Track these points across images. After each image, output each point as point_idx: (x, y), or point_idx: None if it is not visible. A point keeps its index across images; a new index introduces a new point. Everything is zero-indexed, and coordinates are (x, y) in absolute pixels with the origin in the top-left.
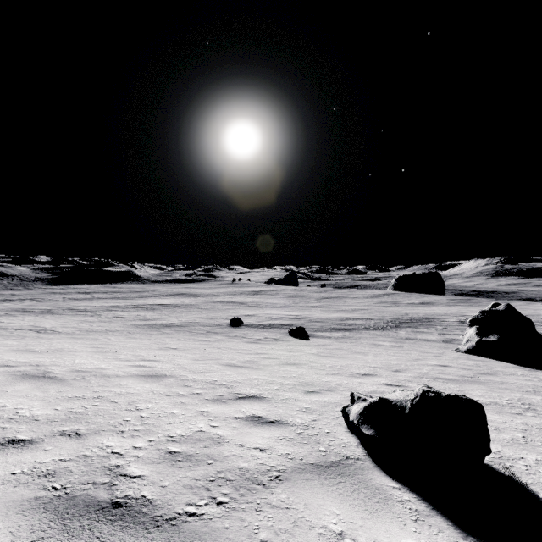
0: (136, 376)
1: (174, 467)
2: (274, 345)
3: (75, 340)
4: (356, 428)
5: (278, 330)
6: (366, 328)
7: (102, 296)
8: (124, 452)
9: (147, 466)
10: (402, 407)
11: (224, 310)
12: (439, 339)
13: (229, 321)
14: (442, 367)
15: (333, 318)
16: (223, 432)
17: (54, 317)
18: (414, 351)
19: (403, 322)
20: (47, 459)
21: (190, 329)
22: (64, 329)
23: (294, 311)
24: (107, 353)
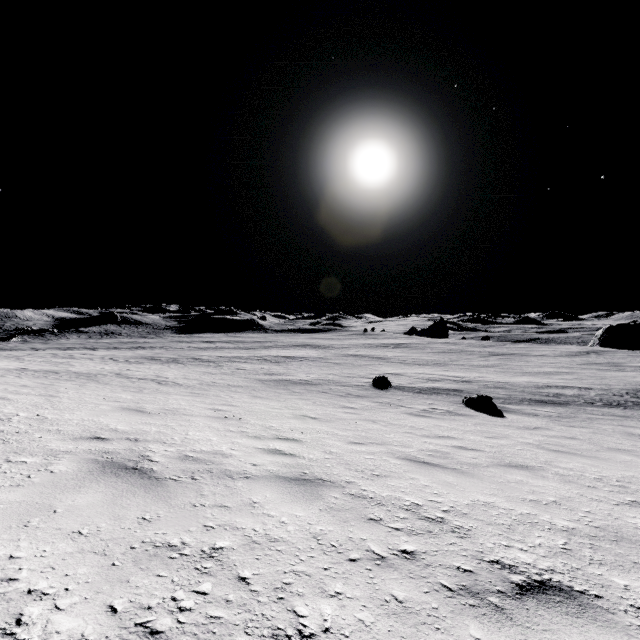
0: (275, 479)
1: None
2: (454, 423)
3: (194, 397)
4: None
5: (444, 398)
6: (588, 402)
7: (224, 346)
8: None
9: None
10: None
11: (361, 366)
12: None
13: (372, 381)
14: None
15: (521, 384)
16: None
17: (178, 366)
18: None
19: None
20: None
21: (325, 389)
22: (186, 382)
23: (455, 371)
24: (230, 420)
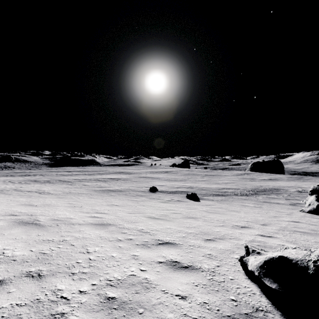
0: (91, 224)
1: (110, 316)
2: (178, 204)
3: (59, 199)
4: (257, 278)
5: (179, 195)
6: (235, 194)
7: (77, 173)
8: (71, 297)
9: (87, 314)
10: (304, 267)
11: (146, 182)
12: (286, 202)
13: (149, 188)
14: (295, 223)
15: (213, 188)
16: (150, 276)
17: (50, 184)
18: (271, 211)
19: (259, 191)
20: (7, 303)
21: (126, 193)
22: (54, 192)
23: (188, 183)
24: (76, 207)
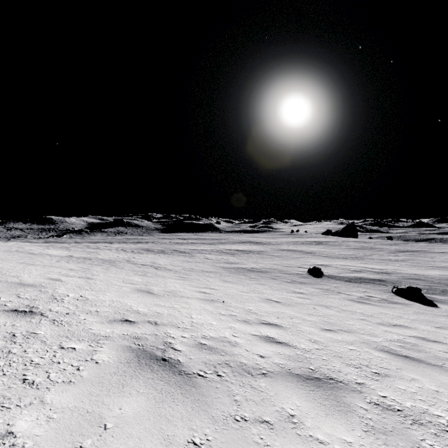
0: (290, 377)
1: None
2: (396, 311)
3: (183, 281)
4: None
5: (373, 286)
6: None
7: (193, 242)
8: None
9: None
10: None
11: (295, 258)
12: None
13: (308, 270)
14: None
15: (435, 277)
16: None
17: (165, 256)
18: None
19: None
20: None
21: (273, 276)
22: (173, 267)
23: (372, 263)
24: (216, 303)
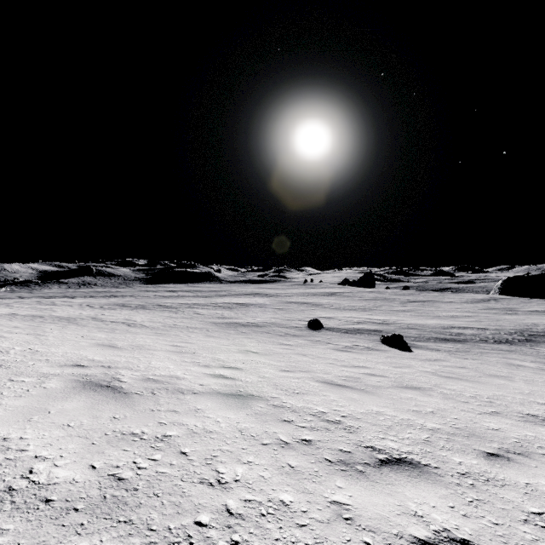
0: (216, 394)
1: None
2: (370, 356)
3: (158, 336)
4: None
5: (366, 337)
6: (482, 340)
7: (185, 295)
8: None
9: None
10: None
11: (300, 311)
12: None
13: (308, 323)
14: None
15: (430, 326)
16: None
17: (145, 312)
18: None
19: (535, 334)
20: None
21: (268, 330)
22: (151, 324)
23: (378, 315)
24: (186, 354)
